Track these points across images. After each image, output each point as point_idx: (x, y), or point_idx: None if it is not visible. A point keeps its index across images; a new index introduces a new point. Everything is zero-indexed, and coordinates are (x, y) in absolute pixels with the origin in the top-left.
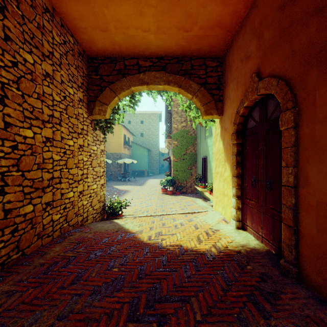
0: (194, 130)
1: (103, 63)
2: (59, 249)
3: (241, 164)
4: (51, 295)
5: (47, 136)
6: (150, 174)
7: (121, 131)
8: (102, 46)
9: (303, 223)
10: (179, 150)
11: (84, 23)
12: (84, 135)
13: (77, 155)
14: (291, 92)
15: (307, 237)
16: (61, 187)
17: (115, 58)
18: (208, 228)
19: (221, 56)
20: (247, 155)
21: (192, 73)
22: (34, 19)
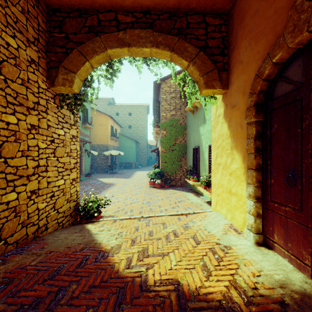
0: (184, 119)
1: (70, 16)
2: None
3: (262, 152)
4: None
5: None
6: (138, 167)
7: (108, 122)
8: None
9: None
10: (167, 141)
11: None
12: (41, 112)
13: (27, 138)
14: None
15: None
16: None
17: (85, 10)
18: (213, 242)
19: (226, 11)
20: (273, 137)
21: (189, 33)
22: None
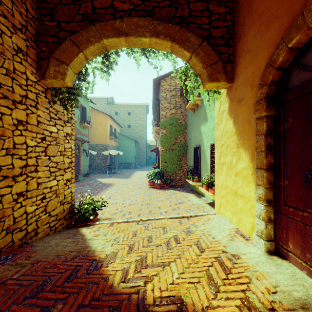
0: (184, 118)
1: (62, 3)
2: None
3: (274, 149)
4: None
5: None
6: (137, 166)
7: (107, 121)
8: None
9: None
10: (167, 140)
11: None
12: (29, 106)
13: (12, 135)
14: None
15: None
16: None
17: None
18: (219, 250)
19: None
20: (288, 133)
21: (191, 21)
22: None
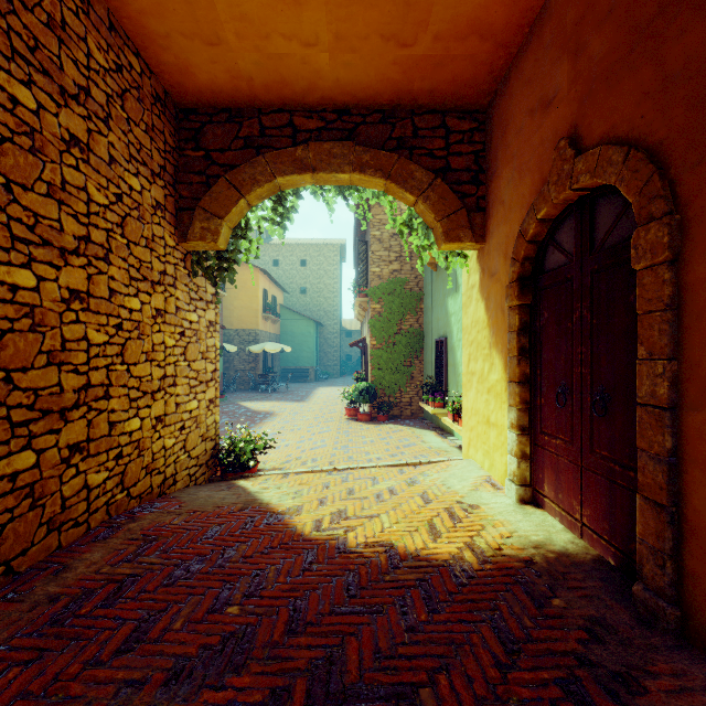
0: (418, 279)
1: (213, 121)
2: (100, 557)
3: (530, 354)
4: (65, 684)
5: (73, 287)
6: (321, 377)
7: (258, 282)
8: (209, 82)
9: (694, 498)
10: (384, 324)
11: (163, 23)
12: (168, 286)
13: (151, 332)
14: (662, 177)
15: (705, 533)
16: (108, 407)
17: (239, 111)
18: (453, 500)
19: (482, 107)
20: (543, 333)
21: (417, 146)
22: (39, 3)
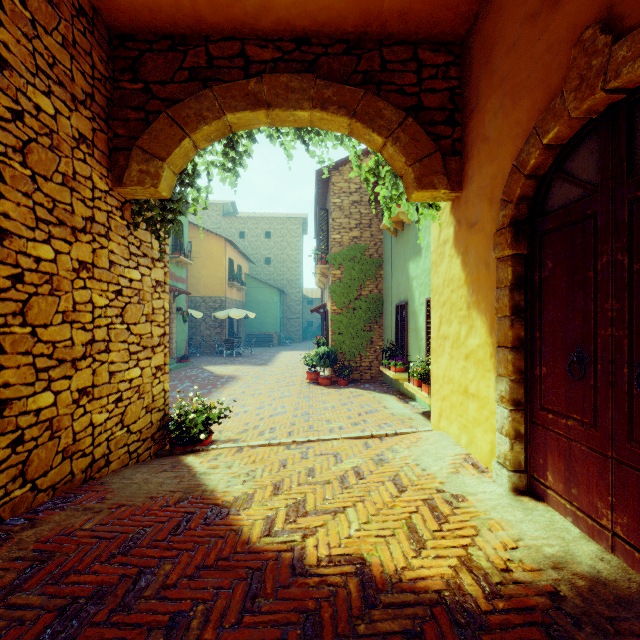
0: (377, 246)
1: (153, 49)
2: None
3: (525, 314)
4: None
5: None
6: (284, 342)
7: (224, 252)
8: None
9: None
10: (344, 290)
11: None
12: (97, 236)
13: (72, 288)
14: None
15: None
16: None
17: (183, 38)
18: (432, 488)
19: (458, 38)
20: (546, 287)
21: (385, 81)
22: None
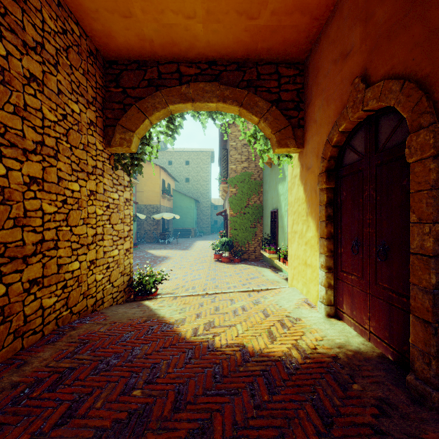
0: (259, 173)
1: (128, 69)
2: (49, 355)
3: (333, 220)
4: None
5: (32, 175)
6: (198, 235)
7: (159, 175)
8: (124, 43)
9: None
10: (238, 201)
11: (94, 2)
12: (98, 175)
13: (87, 205)
14: (428, 99)
15: None
16: (57, 254)
17: (144, 62)
18: (283, 315)
19: (301, 60)
20: (343, 206)
21: (259, 85)
22: None
